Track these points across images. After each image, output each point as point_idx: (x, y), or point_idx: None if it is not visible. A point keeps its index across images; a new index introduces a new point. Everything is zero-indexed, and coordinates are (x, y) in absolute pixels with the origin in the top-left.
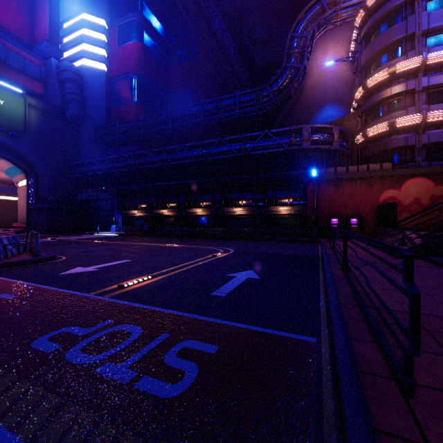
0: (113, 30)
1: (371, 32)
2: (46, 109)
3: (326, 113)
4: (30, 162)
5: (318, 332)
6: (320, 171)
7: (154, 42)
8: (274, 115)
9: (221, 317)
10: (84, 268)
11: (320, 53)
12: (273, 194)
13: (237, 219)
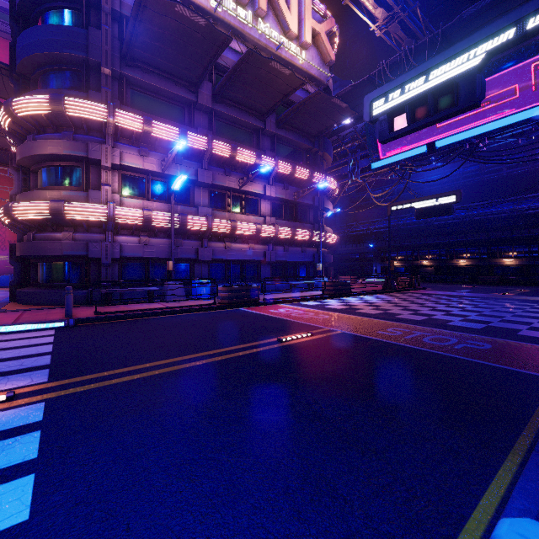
0: None
1: None
2: None
3: None
4: None
5: None
6: None
7: None
8: None
9: None
10: (459, 291)
11: None
12: None
13: (505, 269)
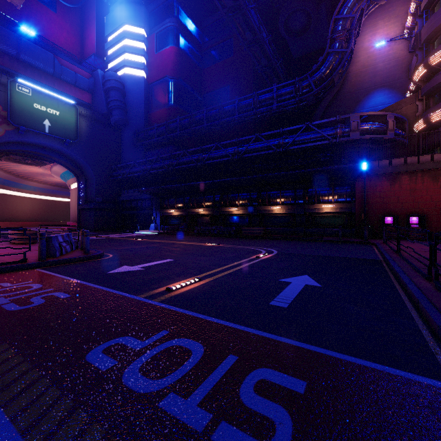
0: (152, 38)
1: (435, 1)
2: (93, 117)
3: (375, 101)
4: (80, 166)
5: (439, 372)
6: (370, 164)
7: (189, 45)
8: (312, 107)
9: (294, 336)
10: (130, 267)
11: (367, 35)
12: (314, 191)
13: (274, 218)
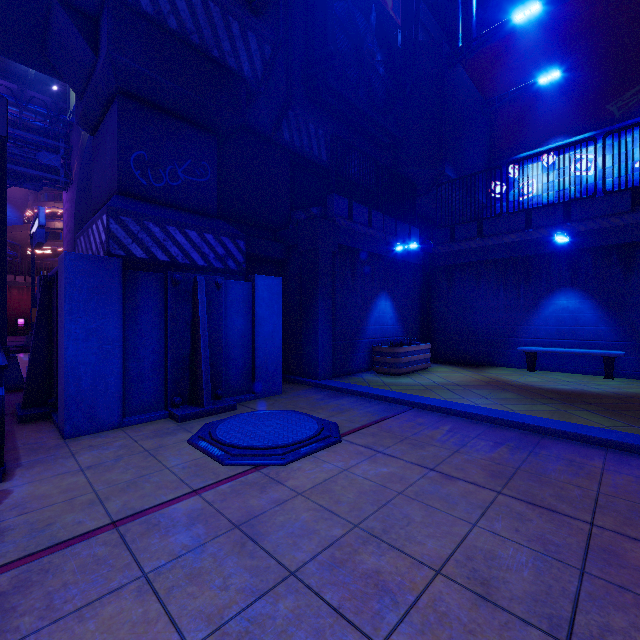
0: None
1: None
2: None
3: None
4: None
5: None
6: None
7: None
8: None
9: None
10: None
11: None
12: None
13: None
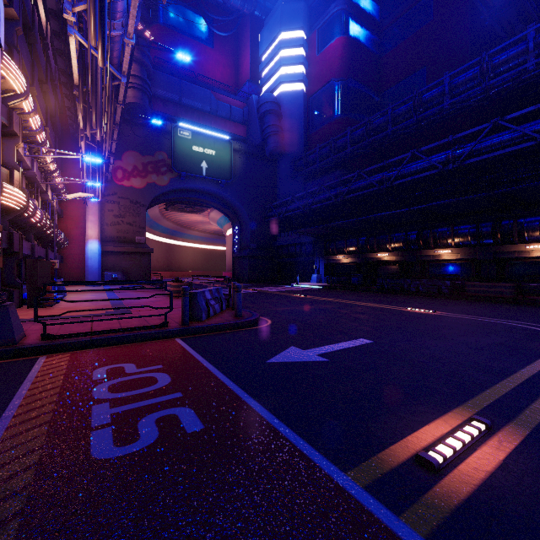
0: (312, 37)
1: None
2: (247, 151)
3: None
4: (235, 209)
5: None
6: None
7: (362, 29)
8: None
9: None
10: (301, 350)
11: None
12: None
13: (532, 266)
